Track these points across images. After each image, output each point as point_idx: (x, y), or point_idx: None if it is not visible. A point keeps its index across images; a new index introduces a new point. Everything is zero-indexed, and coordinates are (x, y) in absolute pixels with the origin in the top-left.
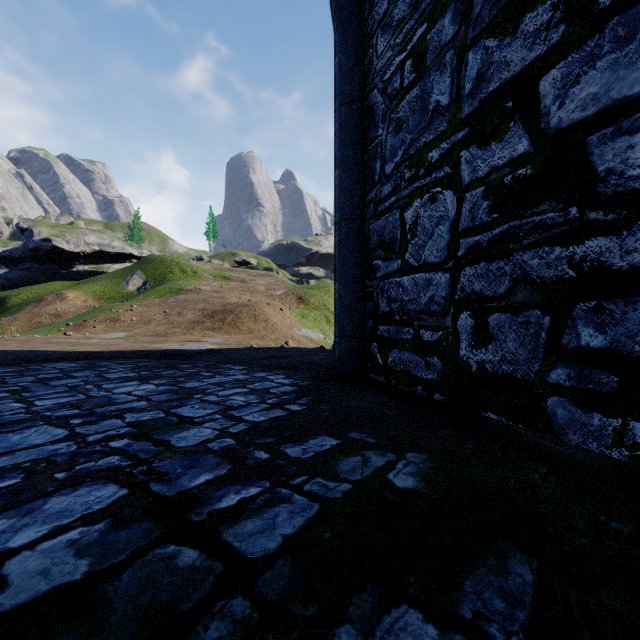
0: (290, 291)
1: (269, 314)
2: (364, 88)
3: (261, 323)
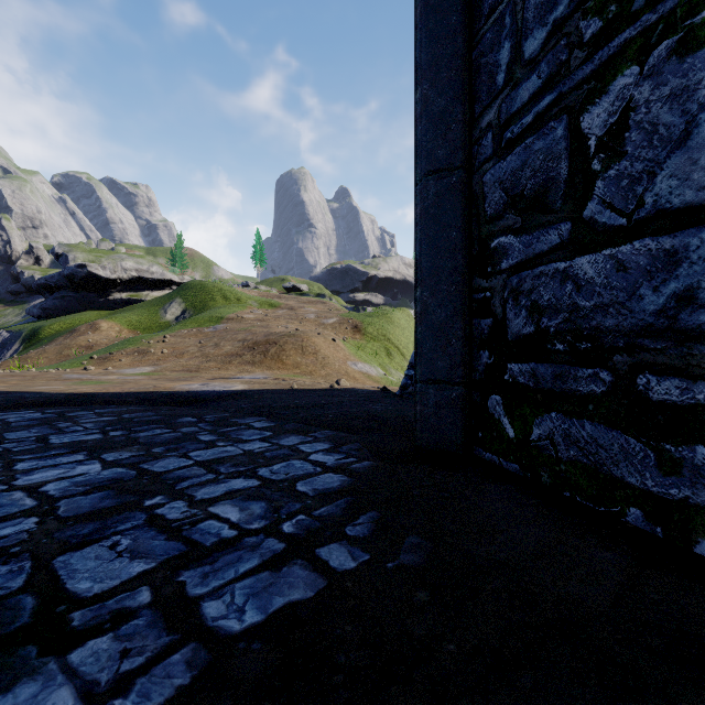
0: (344, 319)
1: (319, 345)
2: None
3: (309, 356)
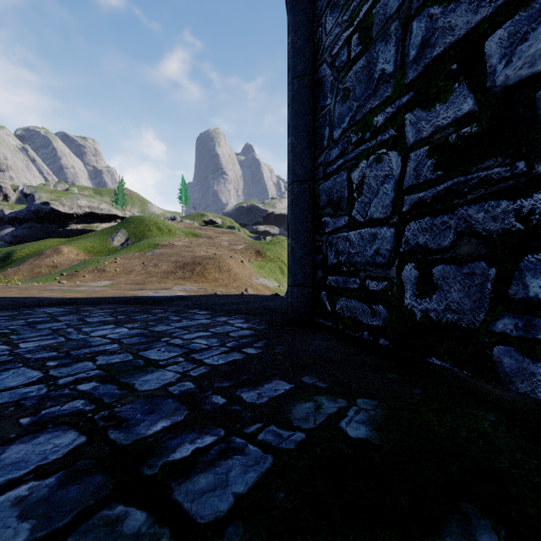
0: (249, 246)
1: (231, 265)
2: (314, 63)
3: (225, 273)
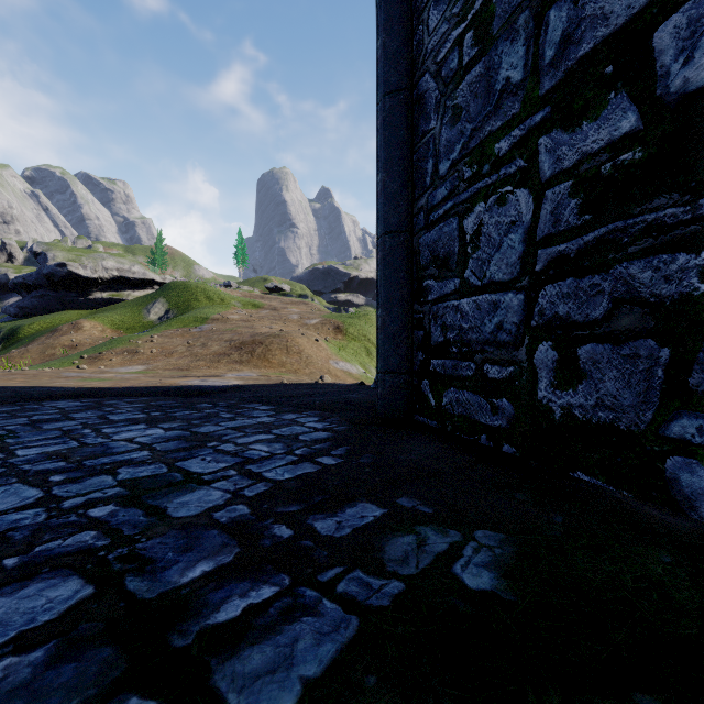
0: (326, 320)
1: (303, 345)
2: (413, 74)
3: (294, 355)
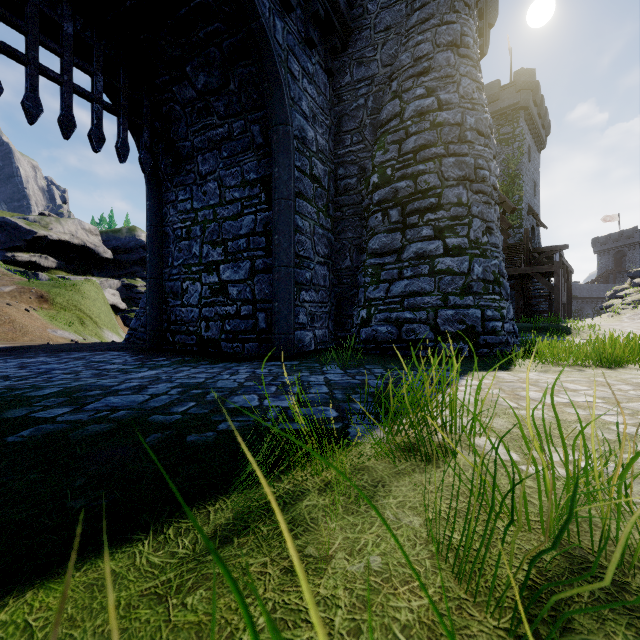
0: (25, 288)
1: (13, 315)
2: (163, 221)
3: (5, 325)
